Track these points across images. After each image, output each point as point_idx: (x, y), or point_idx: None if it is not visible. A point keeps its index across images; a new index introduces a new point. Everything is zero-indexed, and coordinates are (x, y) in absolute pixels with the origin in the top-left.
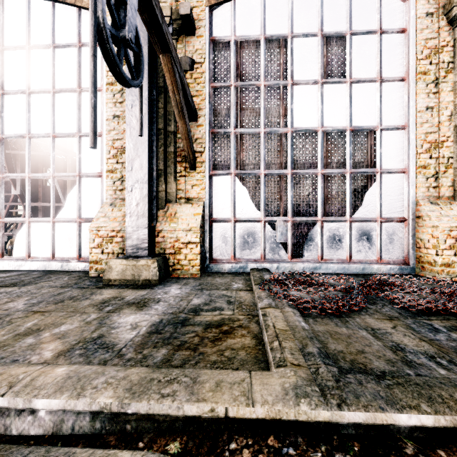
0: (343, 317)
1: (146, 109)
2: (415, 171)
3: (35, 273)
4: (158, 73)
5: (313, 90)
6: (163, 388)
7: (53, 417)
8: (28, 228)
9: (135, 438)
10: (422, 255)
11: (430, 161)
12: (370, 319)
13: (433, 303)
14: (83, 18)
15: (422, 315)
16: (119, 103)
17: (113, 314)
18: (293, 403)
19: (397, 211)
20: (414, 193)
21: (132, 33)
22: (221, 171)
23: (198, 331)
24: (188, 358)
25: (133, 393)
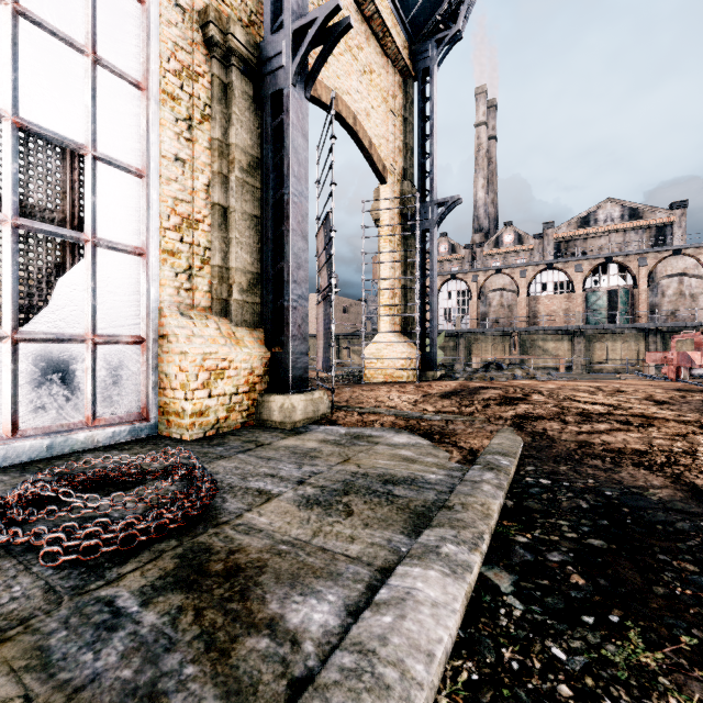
0: None
1: None
2: (159, 257)
3: None
4: None
5: None
6: None
7: None
8: None
9: None
10: (168, 402)
11: (182, 246)
12: None
13: (139, 525)
14: None
15: (108, 570)
16: None
17: None
18: None
19: (128, 324)
20: (157, 295)
21: None
22: None
23: None
24: None
25: None
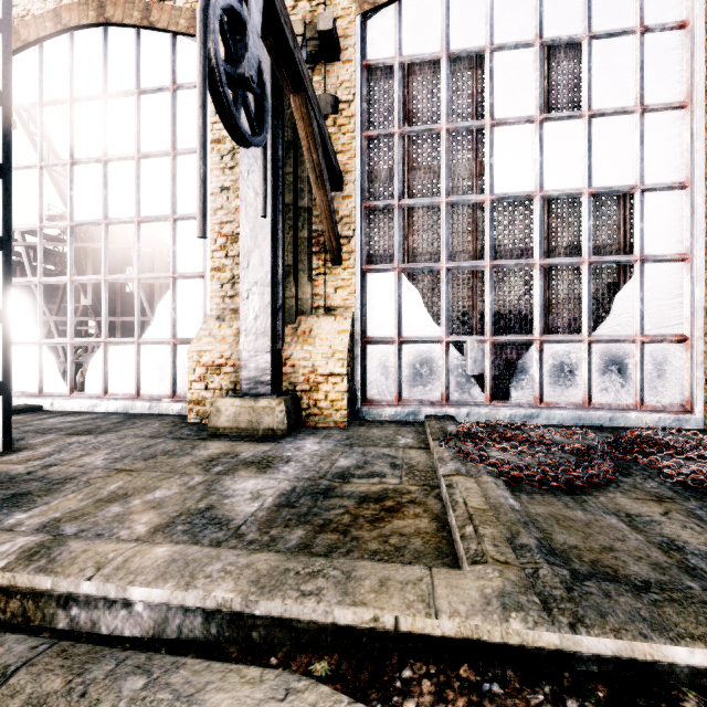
0: (577, 494)
1: (269, 176)
2: (703, 258)
3: (114, 417)
4: (285, 122)
5: (526, 132)
6: (304, 584)
7: (154, 613)
8: (105, 353)
9: (265, 651)
10: None
11: None
12: (623, 499)
13: None
14: (179, 48)
15: None
16: (229, 168)
17: (224, 477)
18: (499, 617)
19: (671, 325)
20: (702, 295)
21: (253, 69)
22: (380, 264)
23: (349, 506)
24: (336, 544)
25: (261, 587)
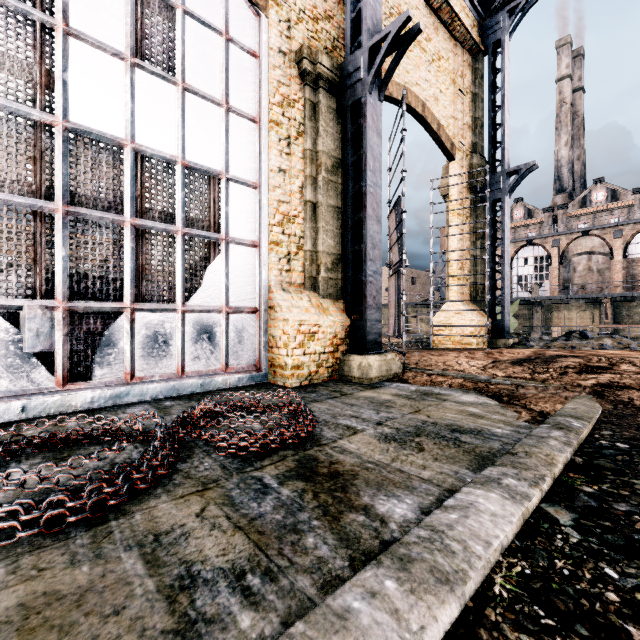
0: (106, 521)
1: None
2: (268, 247)
3: None
4: None
5: (114, 67)
6: None
7: None
8: None
9: None
10: (274, 357)
11: (283, 237)
12: (165, 505)
13: (270, 437)
14: None
15: (254, 462)
16: None
17: None
18: None
19: (248, 299)
20: (267, 276)
21: None
22: None
23: None
24: None
25: None
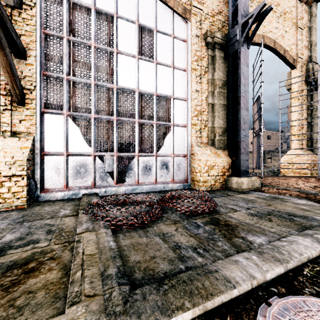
0: (145, 228)
1: None
2: (191, 127)
3: None
4: None
5: (132, 61)
6: None
7: None
8: None
9: None
10: (194, 177)
11: (198, 121)
12: (163, 226)
13: (198, 208)
14: None
15: (192, 217)
16: None
17: None
18: None
19: (182, 150)
20: (190, 140)
21: None
22: (54, 110)
23: None
24: None
25: None
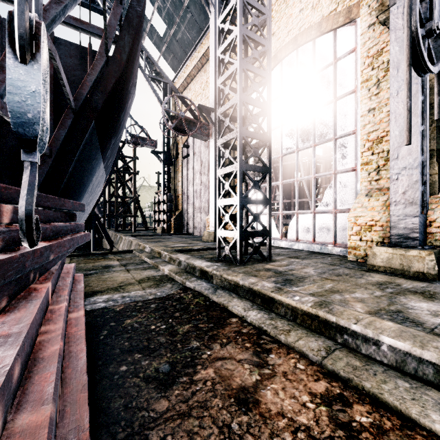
0: None
1: (416, 89)
2: None
3: (303, 252)
4: None
5: None
6: None
7: (395, 355)
8: (297, 218)
9: None
10: None
11: None
12: None
13: None
14: (338, 36)
15: None
16: (374, 95)
17: (398, 296)
18: None
19: None
20: None
21: (438, 21)
22: None
23: None
24: None
25: None
